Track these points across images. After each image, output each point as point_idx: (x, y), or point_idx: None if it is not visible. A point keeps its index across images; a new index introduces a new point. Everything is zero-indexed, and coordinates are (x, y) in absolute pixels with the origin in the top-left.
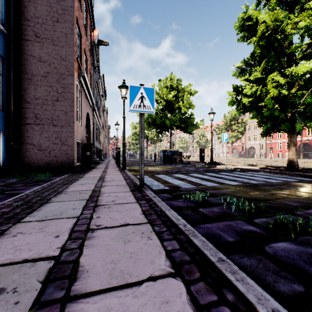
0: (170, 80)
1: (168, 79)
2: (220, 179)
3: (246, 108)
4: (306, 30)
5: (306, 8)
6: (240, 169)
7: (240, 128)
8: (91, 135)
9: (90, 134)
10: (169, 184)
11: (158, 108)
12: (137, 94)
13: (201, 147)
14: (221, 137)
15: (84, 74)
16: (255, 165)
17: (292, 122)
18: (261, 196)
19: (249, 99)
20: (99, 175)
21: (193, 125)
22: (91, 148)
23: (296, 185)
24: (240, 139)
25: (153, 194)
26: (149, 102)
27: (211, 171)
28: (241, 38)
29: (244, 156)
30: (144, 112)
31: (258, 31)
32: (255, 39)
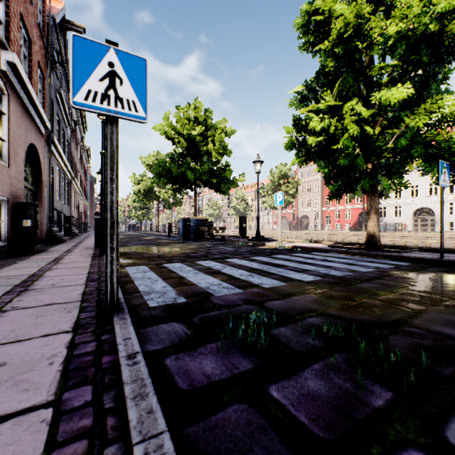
0: (195, 108)
1: (191, 107)
2: (281, 269)
3: (310, 155)
4: (395, 43)
5: (398, 7)
6: (301, 248)
7: (291, 190)
8: (44, 189)
9: (41, 186)
10: (188, 287)
11: (176, 152)
12: (97, 63)
13: (240, 215)
14: (266, 201)
15: (12, 59)
16: (319, 241)
17: (374, 178)
18: (376, 312)
19: (318, 138)
20: (32, 270)
21: (230, 180)
22: (35, 212)
23: (403, 278)
24: (291, 205)
25: (135, 341)
26: (133, 91)
27: (260, 253)
28: (303, 45)
29: (296, 227)
30: (117, 116)
31: (332, 30)
32: (327, 44)
